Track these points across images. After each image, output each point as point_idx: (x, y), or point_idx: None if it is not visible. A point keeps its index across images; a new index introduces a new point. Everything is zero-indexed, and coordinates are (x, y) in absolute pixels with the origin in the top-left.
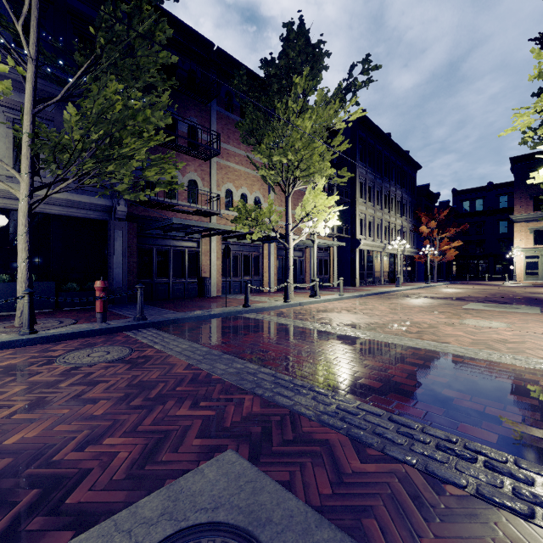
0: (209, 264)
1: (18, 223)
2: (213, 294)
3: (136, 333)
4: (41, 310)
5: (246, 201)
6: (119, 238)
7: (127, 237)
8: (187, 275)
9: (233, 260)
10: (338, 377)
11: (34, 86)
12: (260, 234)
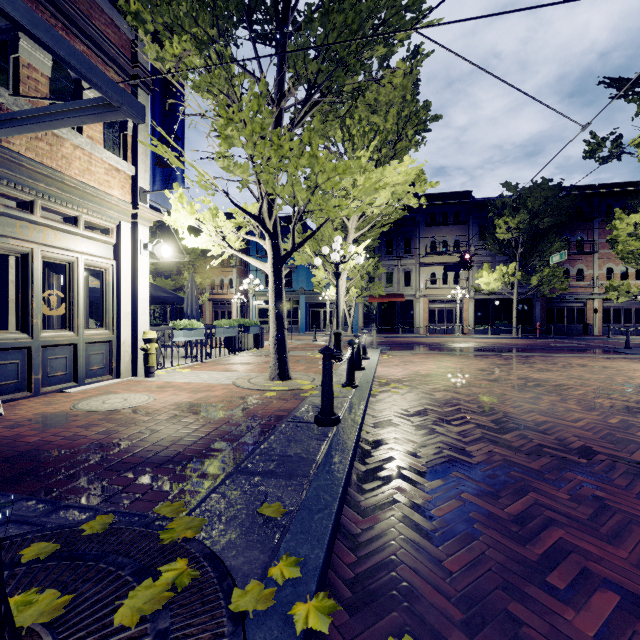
0: (592, 316)
1: (513, 306)
2: (595, 334)
3: (552, 339)
4: (510, 334)
5: (626, 271)
6: (537, 305)
7: (541, 304)
8: (576, 322)
9: (614, 312)
10: (610, 344)
11: (518, 267)
12: (624, 299)
